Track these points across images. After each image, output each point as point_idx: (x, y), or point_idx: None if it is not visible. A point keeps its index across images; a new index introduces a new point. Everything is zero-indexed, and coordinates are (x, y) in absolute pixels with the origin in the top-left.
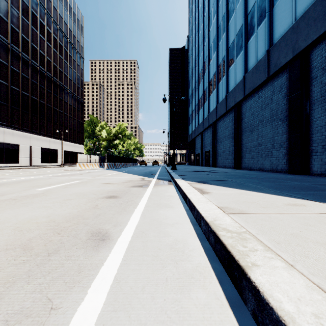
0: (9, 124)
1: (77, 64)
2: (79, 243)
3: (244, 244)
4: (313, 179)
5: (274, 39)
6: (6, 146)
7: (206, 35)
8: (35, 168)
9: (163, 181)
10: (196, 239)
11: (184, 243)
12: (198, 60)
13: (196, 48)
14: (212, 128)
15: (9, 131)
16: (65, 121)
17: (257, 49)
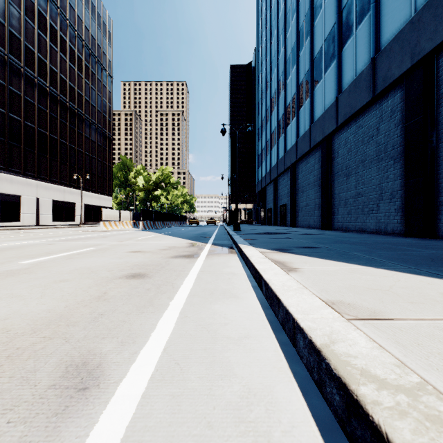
0: (7, 167)
1: (103, 85)
2: (23, 402)
3: None
4: None
5: (382, 42)
6: (2, 198)
7: (282, 44)
8: (42, 229)
9: (222, 247)
10: (293, 387)
11: (267, 401)
12: (271, 79)
13: (267, 63)
14: (290, 173)
15: (6, 177)
16: (86, 163)
17: (357, 57)
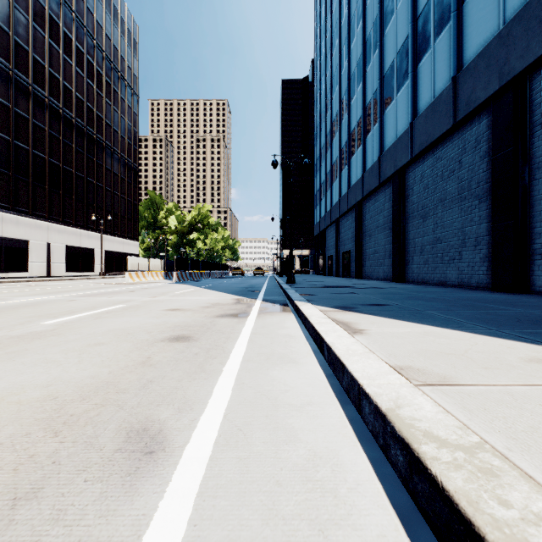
0: (12, 206)
1: (128, 105)
2: (94, 464)
3: (497, 492)
4: (541, 301)
5: (465, 58)
6: (6, 243)
7: (345, 56)
8: (55, 281)
9: (274, 304)
10: (358, 451)
11: (332, 463)
12: (331, 98)
13: (327, 78)
14: (354, 213)
15: (11, 218)
16: (107, 201)
17: (435, 75)
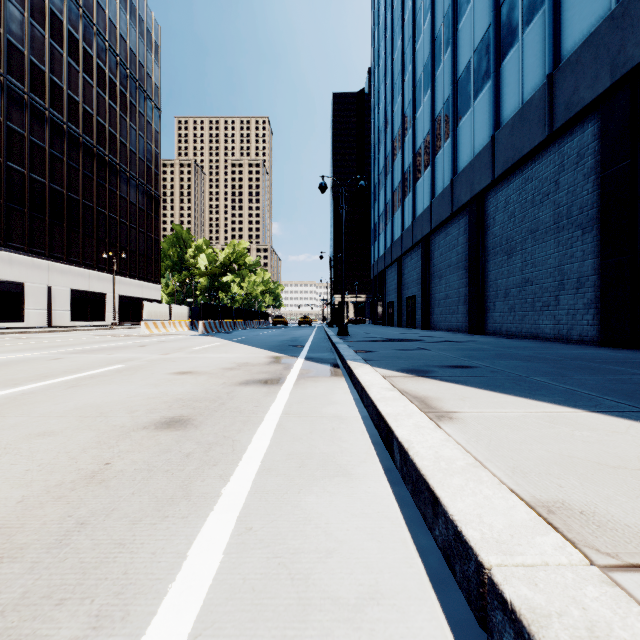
0: (3, 241)
1: (147, 121)
2: None
3: None
4: None
5: (564, 50)
6: None
7: (409, 60)
8: (55, 332)
9: (320, 365)
10: None
11: None
12: (392, 111)
13: (387, 88)
14: (421, 249)
15: (2, 256)
16: (122, 236)
17: (524, 75)
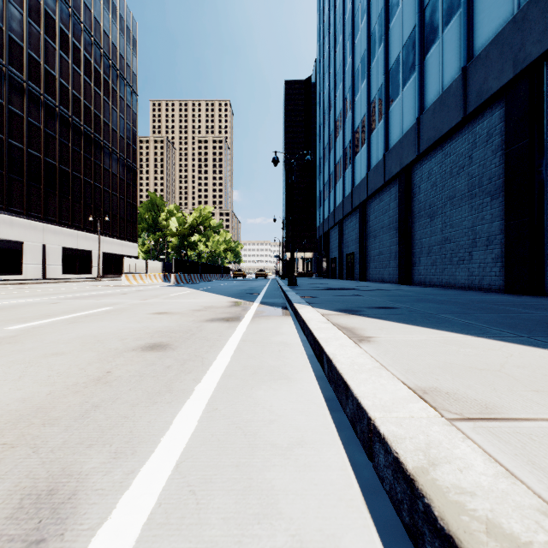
0: (5, 206)
1: (127, 104)
2: None
3: None
4: None
5: (476, 46)
6: None
7: (349, 52)
8: (49, 283)
9: (272, 307)
10: (371, 539)
11: None
12: (335, 96)
13: (331, 76)
14: (359, 213)
15: (5, 219)
16: (105, 202)
17: (444, 67)
